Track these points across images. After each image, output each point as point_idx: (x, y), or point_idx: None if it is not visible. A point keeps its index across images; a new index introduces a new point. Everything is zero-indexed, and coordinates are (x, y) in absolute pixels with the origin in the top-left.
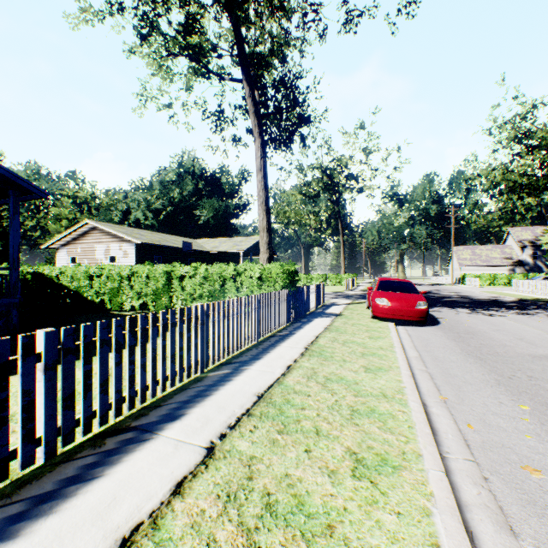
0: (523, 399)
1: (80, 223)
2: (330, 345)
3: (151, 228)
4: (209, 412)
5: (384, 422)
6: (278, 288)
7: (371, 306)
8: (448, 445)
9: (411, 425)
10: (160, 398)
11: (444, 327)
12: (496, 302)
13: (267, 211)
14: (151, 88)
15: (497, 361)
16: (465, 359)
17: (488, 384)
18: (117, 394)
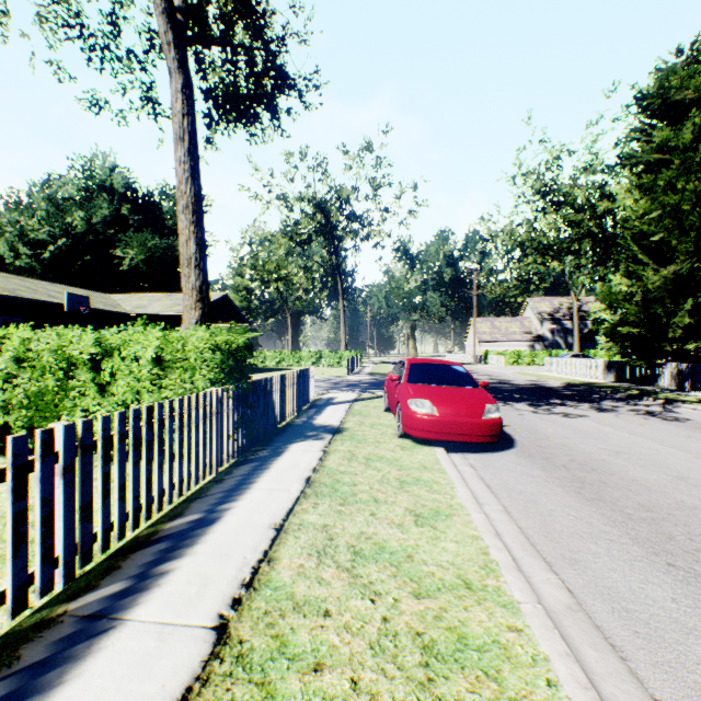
0: None
1: None
2: (313, 588)
3: (29, 272)
4: None
5: None
6: (202, 384)
7: (398, 412)
8: None
9: None
10: None
11: (531, 451)
12: (546, 389)
13: (198, 226)
14: None
15: None
16: (695, 599)
17: None
18: None
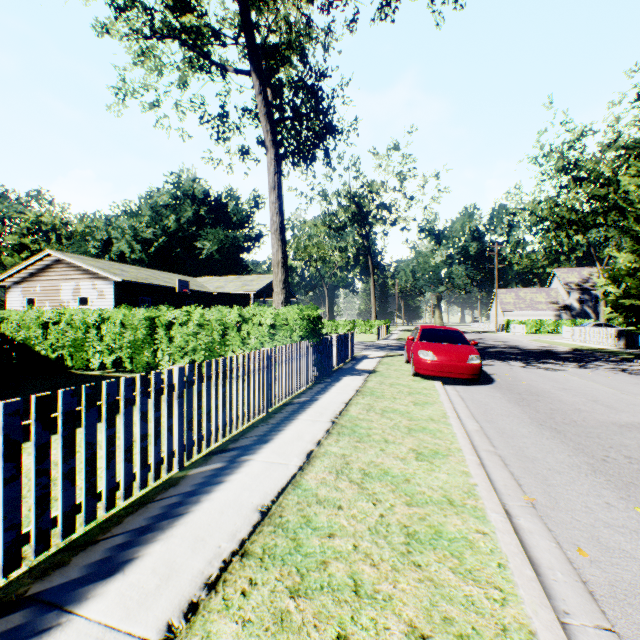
0: (635, 496)
1: (39, 255)
2: (366, 416)
3: (140, 263)
4: (177, 551)
5: (460, 558)
6: (296, 338)
7: (412, 360)
8: (562, 596)
9: (502, 563)
10: (99, 525)
11: (501, 386)
12: (549, 353)
13: (283, 241)
14: (134, 82)
15: (579, 434)
16: (539, 432)
17: (581, 471)
18: (10, 532)
